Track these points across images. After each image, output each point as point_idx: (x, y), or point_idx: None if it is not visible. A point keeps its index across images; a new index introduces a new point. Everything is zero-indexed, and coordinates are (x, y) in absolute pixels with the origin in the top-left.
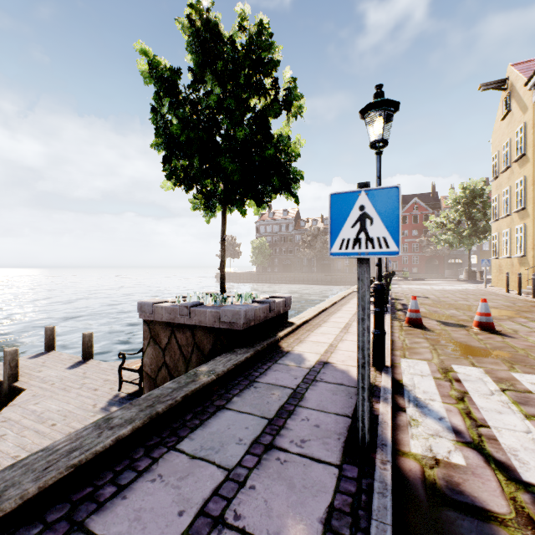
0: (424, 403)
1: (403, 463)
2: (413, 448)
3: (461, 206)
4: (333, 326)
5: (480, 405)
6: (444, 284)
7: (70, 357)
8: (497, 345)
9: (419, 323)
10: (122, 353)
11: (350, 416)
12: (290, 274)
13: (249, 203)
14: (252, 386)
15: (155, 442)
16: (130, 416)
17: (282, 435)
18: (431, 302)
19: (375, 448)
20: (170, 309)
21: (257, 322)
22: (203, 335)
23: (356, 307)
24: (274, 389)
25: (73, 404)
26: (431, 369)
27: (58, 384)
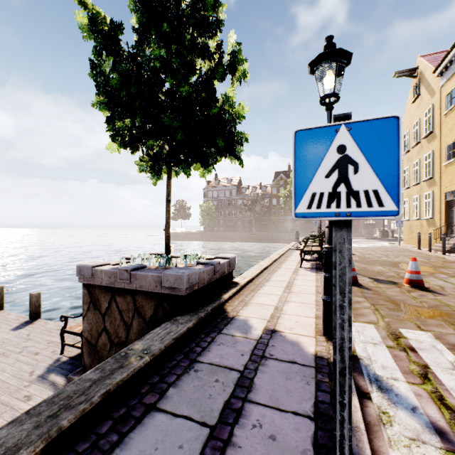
0: (387, 384)
1: None
2: None
3: None
4: (275, 285)
5: (449, 385)
6: (364, 242)
7: (18, 317)
8: (433, 304)
9: (355, 280)
10: (64, 316)
11: (312, 417)
12: (233, 233)
13: (195, 166)
14: (192, 369)
15: None
16: (17, 440)
17: None
18: (358, 258)
19: None
20: (110, 273)
21: (201, 285)
22: (144, 300)
23: (294, 264)
24: (218, 373)
25: (9, 372)
26: (381, 335)
27: None
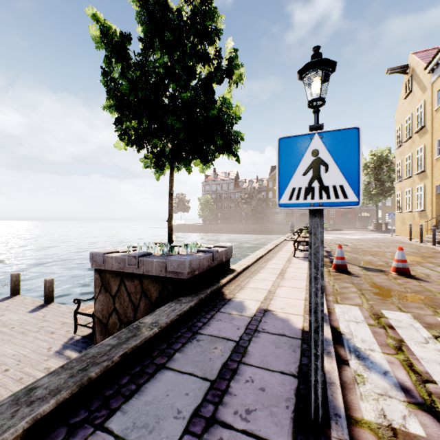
0: (365, 354)
1: (358, 436)
2: (365, 413)
3: (370, 169)
4: (269, 272)
5: (419, 356)
6: (357, 234)
7: (33, 301)
8: (416, 289)
9: (344, 268)
10: (77, 298)
11: (296, 375)
12: (231, 225)
13: (195, 162)
14: (194, 339)
15: (82, 418)
16: (57, 385)
17: (226, 404)
18: (350, 249)
19: (328, 419)
20: (120, 259)
21: (201, 270)
22: (150, 283)
23: (288, 254)
24: (217, 343)
25: (29, 348)
26: (364, 315)
27: (17, 328)
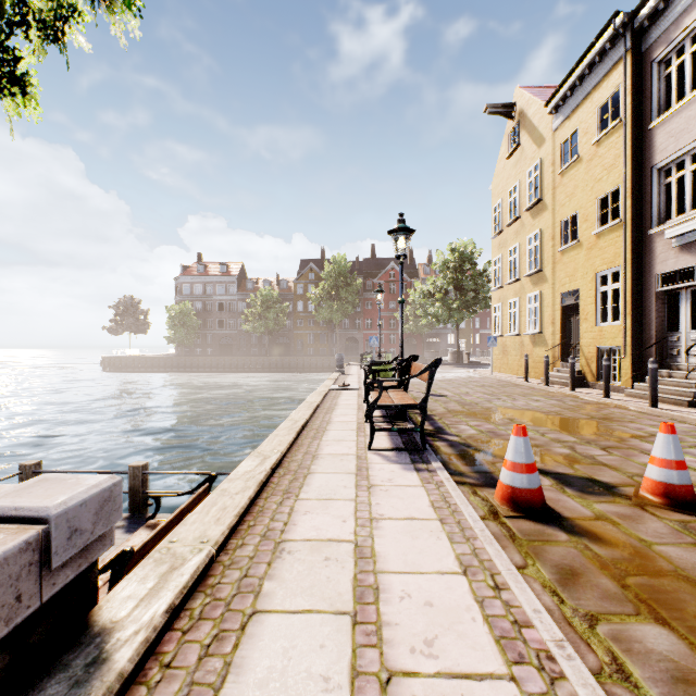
0: None
1: None
2: None
3: (450, 271)
4: (310, 597)
5: None
6: (438, 370)
7: None
8: None
9: (540, 501)
10: None
11: None
12: (230, 358)
13: None
14: None
15: None
16: None
17: None
18: (460, 406)
19: None
20: None
21: None
22: None
23: (351, 437)
24: None
25: None
26: None
27: None
